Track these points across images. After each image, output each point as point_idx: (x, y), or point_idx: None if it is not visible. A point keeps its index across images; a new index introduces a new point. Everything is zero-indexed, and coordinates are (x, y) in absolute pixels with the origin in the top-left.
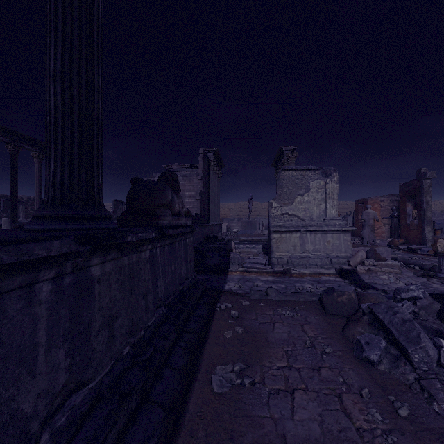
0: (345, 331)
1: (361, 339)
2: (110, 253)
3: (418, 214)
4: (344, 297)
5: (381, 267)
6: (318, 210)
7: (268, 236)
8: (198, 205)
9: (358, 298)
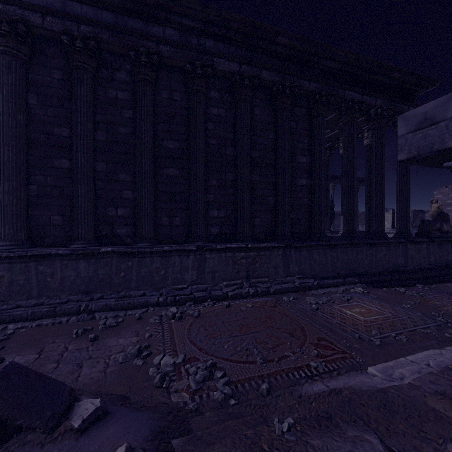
0: None
1: None
2: (412, 243)
3: None
4: None
5: None
6: None
7: None
8: None
9: None
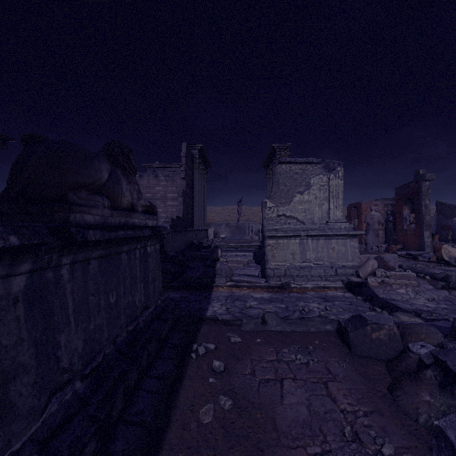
0: (397, 395)
1: (446, 428)
2: None
3: (416, 218)
4: (382, 333)
5: (396, 278)
6: (320, 211)
7: (262, 243)
8: (181, 207)
9: (399, 332)
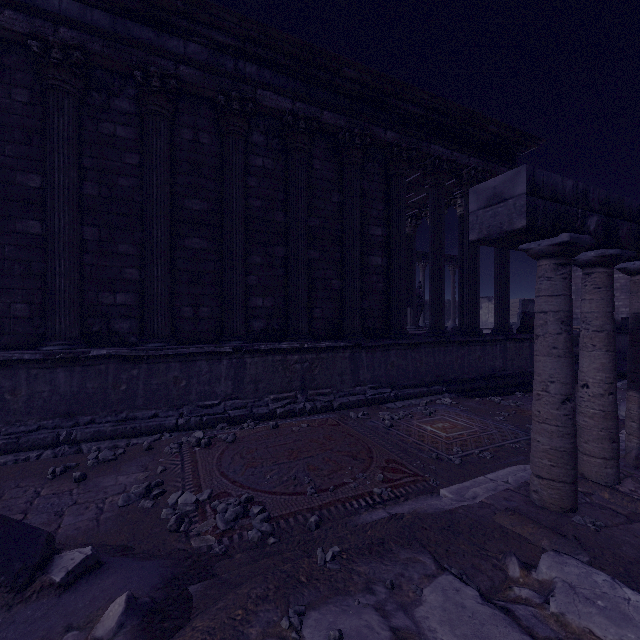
0: None
1: None
2: (512, 341)
3: None
4: None
5: None
6: None
7: None
8: None
9: None
